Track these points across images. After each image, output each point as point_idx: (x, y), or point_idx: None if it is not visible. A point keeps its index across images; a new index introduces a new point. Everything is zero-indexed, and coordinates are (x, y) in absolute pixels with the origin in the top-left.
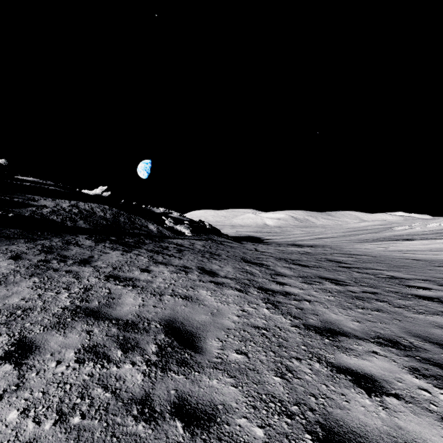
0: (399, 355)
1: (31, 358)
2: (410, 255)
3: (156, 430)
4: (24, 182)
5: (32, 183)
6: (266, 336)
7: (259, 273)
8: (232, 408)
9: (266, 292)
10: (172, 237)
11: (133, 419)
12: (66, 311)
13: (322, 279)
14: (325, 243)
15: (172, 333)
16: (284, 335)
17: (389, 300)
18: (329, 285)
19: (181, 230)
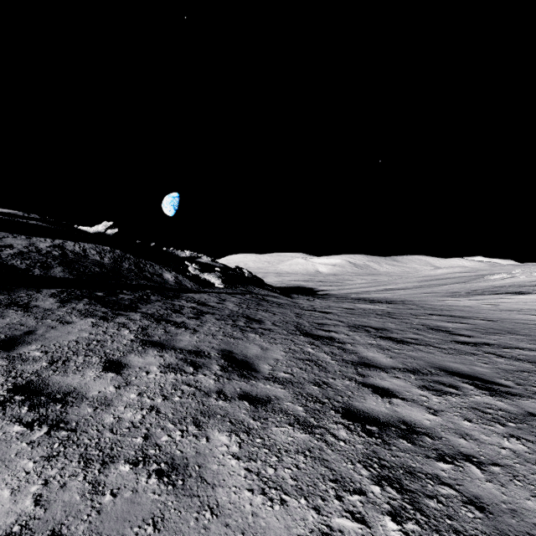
0: None
1: None
2: None
3: None
4: None
5: (6, 216)
6: None
7: (332, 363)
8: None
9: (364, 427)
10: (194, 291)
11: None
12: None
13: (452, 376)
14: (402, 298)
15: None
16: None
17: None
18: (478, 395)
19: (209, 279)
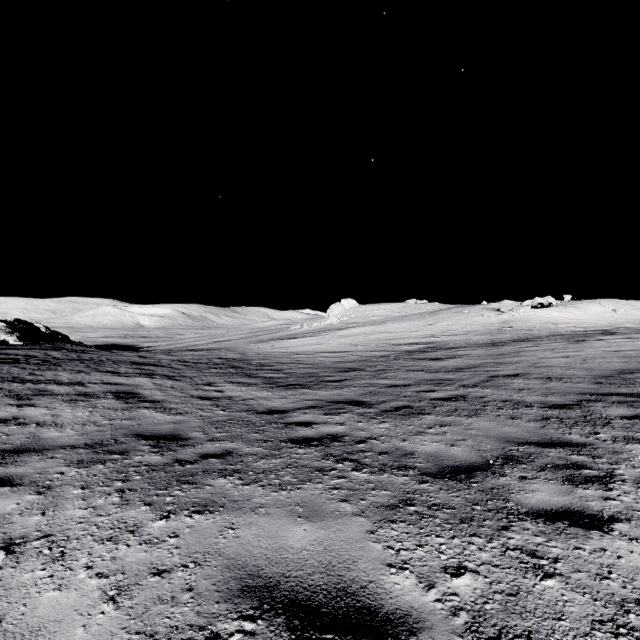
0: (237, 384)
1: (39, 405)
2: (286, 350)
3: (139, 404)
4: None
5: None
6: (174, 388)
7: (157, 370)
8: (166, 399)
9: (168, 377)
10: None
11: (126, 404)
12: (11, 396)
13: (210, 368)
14: (223, 346)
15: (116, 393)
16: (184, 387)
17: (247, 372)
18: (214, 370)
19: None
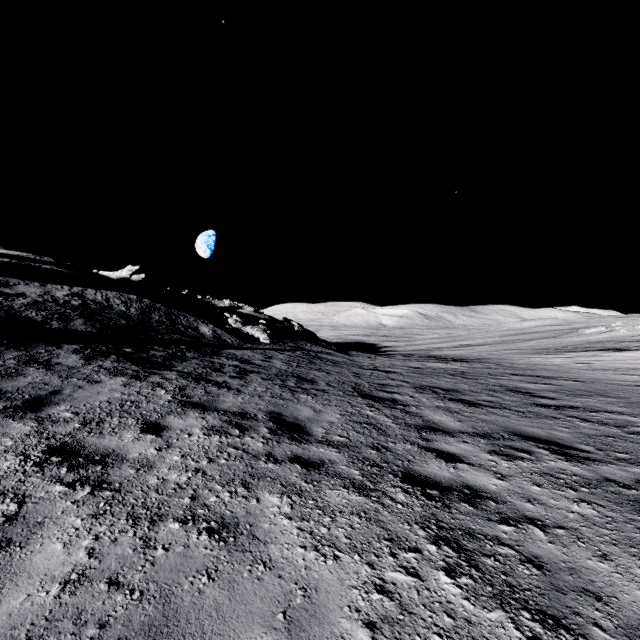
0: None
1: None
2: None
3: None
4: (1, 257)
5: (15, 259)
6: None
7: (393, 427)
8: None
9: (424, 491)
10: (236, 346)
11: None
12: None
13: (526, 441)
14: (480, 355)
15: None
16: None
17: None
18: (552, 461)
19: (252, 333)
